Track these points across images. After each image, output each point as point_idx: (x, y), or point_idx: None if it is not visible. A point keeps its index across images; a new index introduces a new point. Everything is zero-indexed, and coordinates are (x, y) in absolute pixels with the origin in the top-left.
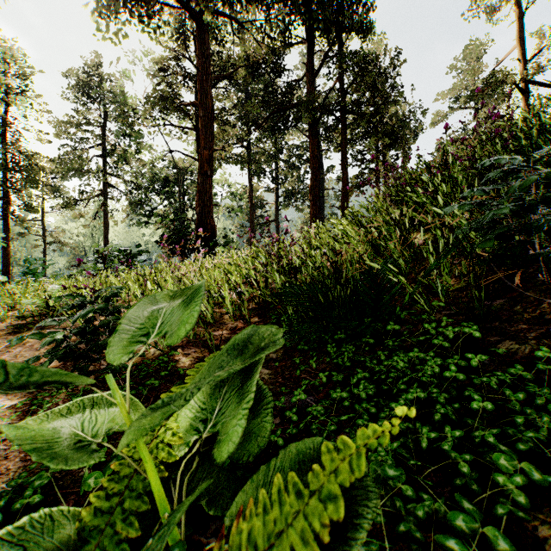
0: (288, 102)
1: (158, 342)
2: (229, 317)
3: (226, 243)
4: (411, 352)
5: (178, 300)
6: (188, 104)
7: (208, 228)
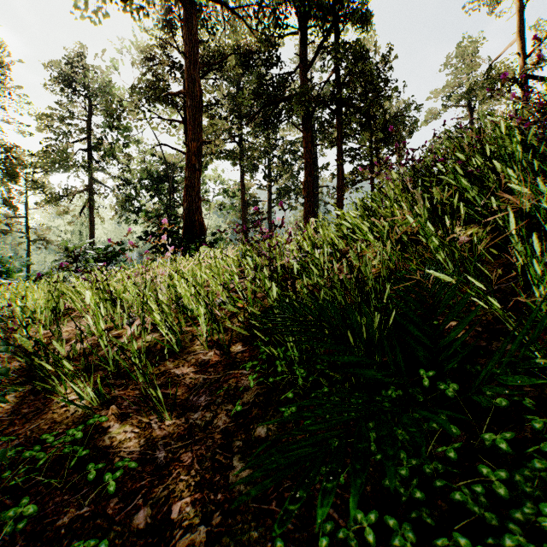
0: (281, 94)
1: (81, 393)
2: (201, 343)
3: (215, 240)
4: None
5: None
6: (175, 93)
7: (196, 225)
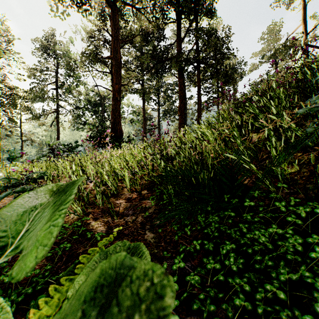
0: (166, 57)
1: (76, 209)
2: (127, 190)
3: (129, 140)
4: (271, 228)
5: (56, 198)
6: (106, 57)
7: (118, 131)
